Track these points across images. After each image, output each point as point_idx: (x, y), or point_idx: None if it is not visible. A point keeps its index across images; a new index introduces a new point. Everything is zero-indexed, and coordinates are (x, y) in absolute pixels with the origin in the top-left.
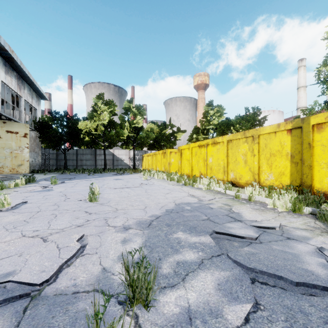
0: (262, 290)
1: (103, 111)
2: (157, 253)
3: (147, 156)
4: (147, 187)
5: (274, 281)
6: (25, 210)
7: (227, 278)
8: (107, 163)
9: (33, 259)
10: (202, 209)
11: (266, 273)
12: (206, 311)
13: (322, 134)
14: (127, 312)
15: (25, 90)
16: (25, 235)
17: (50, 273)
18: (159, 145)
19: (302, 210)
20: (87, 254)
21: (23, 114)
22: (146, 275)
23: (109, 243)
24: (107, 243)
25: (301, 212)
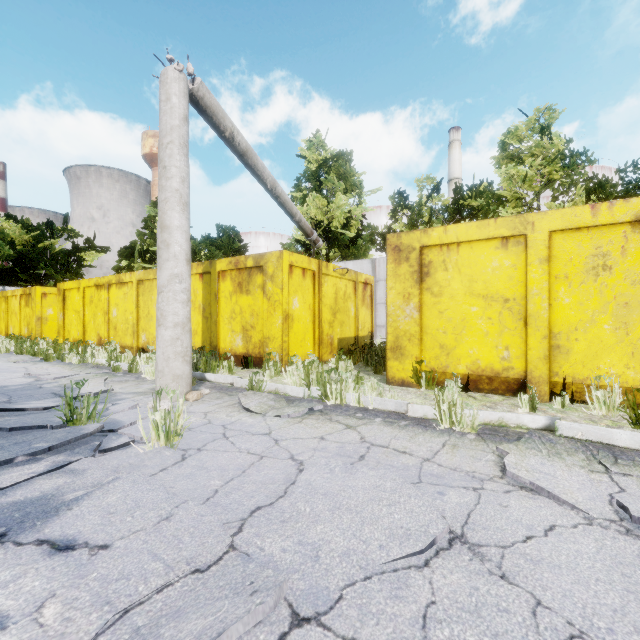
0: None
1: None
2: None
3: None
4: None
5: None
6: None
7: None
8: None
9: None
10: (19, 391)
11: None
12: None
13: (226, 284)
14: None
15: None
16: None
17: None
18: (31, 275)
19: None
20: None
21: None
22: None
23: None
24: None
25: None
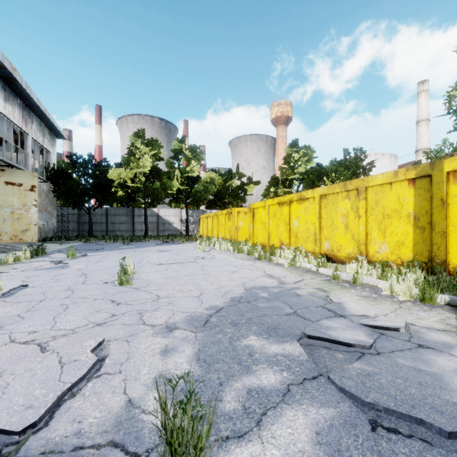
0: (391, 444)
1: (144, 154)
2: (216, 373)
3: (205, 217)
4: (204, 262)
5: (408, 425)
6: (23, 298)
7: (330, 421)
8: (150, 228)
9: (18, 384)
10: (285, 297)
11: (395, 413)
12: None
13: None
14: None
15: (34, 125)
16: (15, 340)
17: (40, 412)
18: (222, 203)
19: (435, 299)
20: (105, 374)
21: (30, 158)
22: (196, 422)
23: (142, 354)
24: (139, 355)
25: (434, 302)
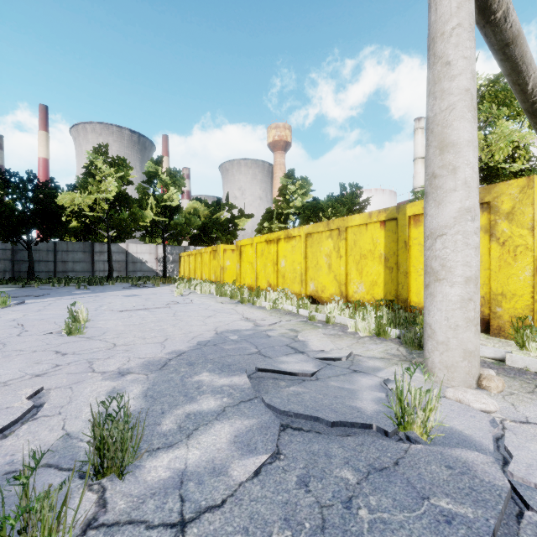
0: (292, 437)
1: (107, 176)
2: (161, 405)
3: (187, 255)
4: (179, 307)
5: (312, 424)
6: None
7: (250, 427)
8: (116, 268)
9: None
10: (255, 338)
11: (301, 416)
12: (207, 470)
13: (420, 229)
14: (90, 486)
15: None
16: None
17: None
18: (208, 238)
19: (387, 333)
20: (43, 416)
21: None
22: (125, 432)
23: (86, 397)
24: (83, 398)
25: (386, 336)
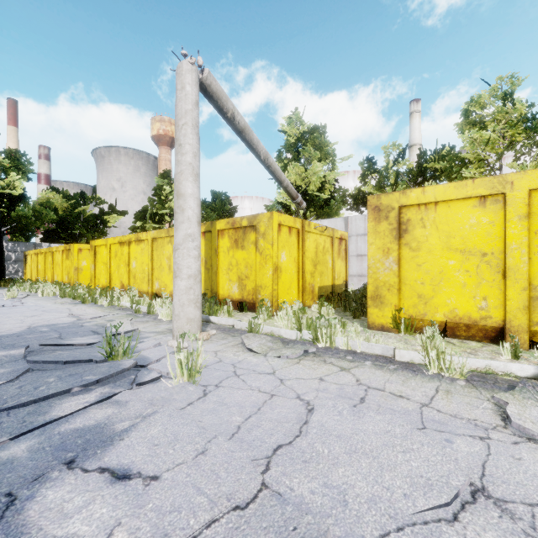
0: (34, 373)
1: None
2: None
3: (35, 254)
4: (1, 310)
5: (56, 367)
6: None
7: (3, 372)
8: None
9: None
10: (66, 328)
11: (47, 362)
12: None
13: (224, 241)
14: None
15: None
16: None
17: None
18: (69, 234)
19: None
20: None
21: None
22: None
23: None
24: None
25: None
